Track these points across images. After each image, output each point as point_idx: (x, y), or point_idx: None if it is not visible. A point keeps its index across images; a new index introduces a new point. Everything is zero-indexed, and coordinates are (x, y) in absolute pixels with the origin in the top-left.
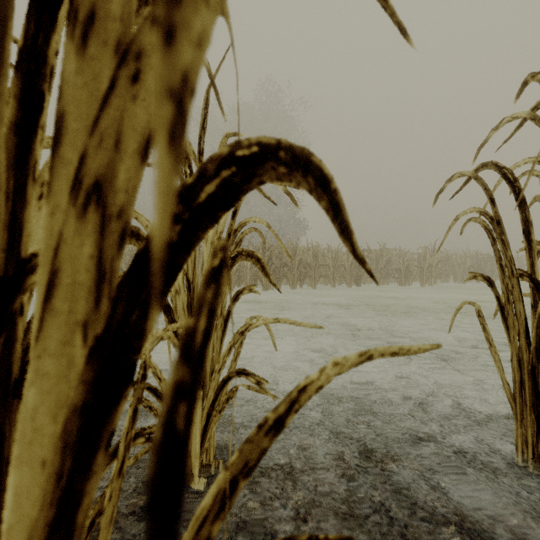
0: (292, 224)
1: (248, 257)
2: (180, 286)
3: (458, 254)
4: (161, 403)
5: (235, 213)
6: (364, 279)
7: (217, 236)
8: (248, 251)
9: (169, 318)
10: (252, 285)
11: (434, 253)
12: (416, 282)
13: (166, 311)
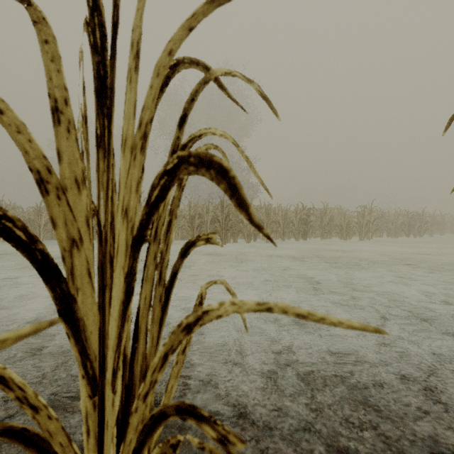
0: (246, 187)
1: (200, 168)
2: (83, 233)
3: (390, 212)
4: (37, 453)
5: (184, 119)
6: (309, 234)
7: (141, 134)
8: (200, 156)
9: (56, 291)
10: (211, 233)
11: (372, 211)
12: (354, 236)
13: (50, 279)
